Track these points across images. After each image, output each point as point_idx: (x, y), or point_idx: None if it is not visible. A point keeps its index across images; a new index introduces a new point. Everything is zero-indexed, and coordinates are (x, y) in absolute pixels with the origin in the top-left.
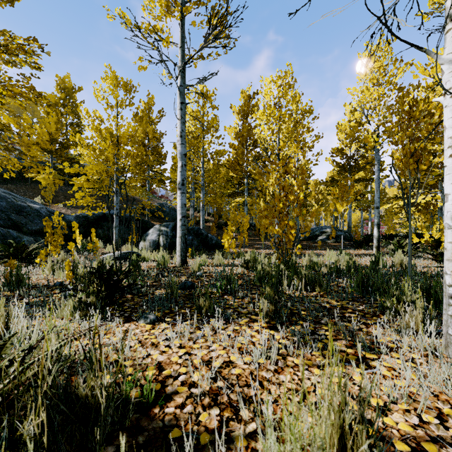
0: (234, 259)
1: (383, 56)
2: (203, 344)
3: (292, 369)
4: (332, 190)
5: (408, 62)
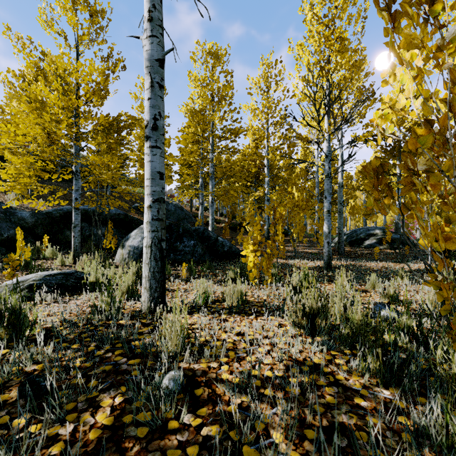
0: (263, 284)
1: None
2: None
3: None
4: None
5: None
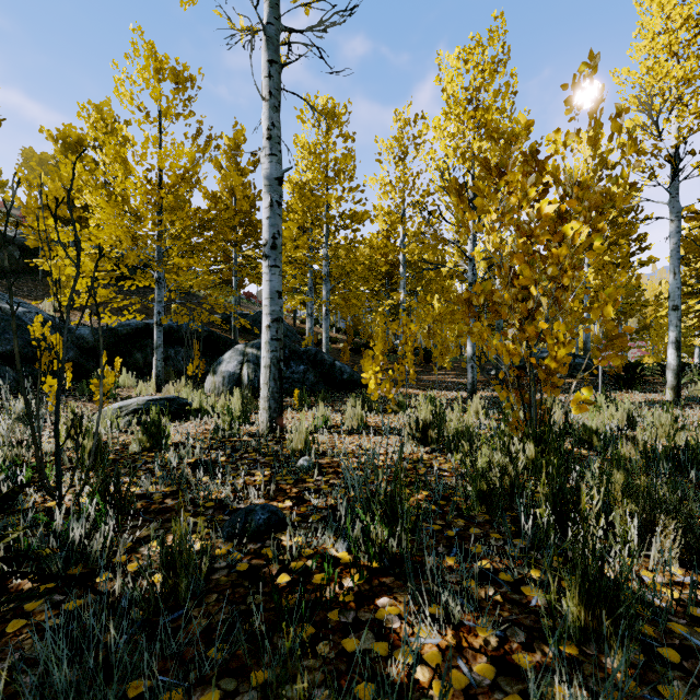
0: (388, 413)
1: None
2: None
3: None
4: (580, 274)
5: None
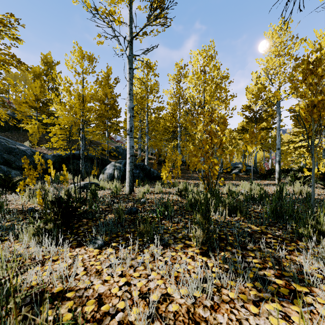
0: (170, 188)
1: (283, 33)
2: (142, 272)
3: (228, 306)
4: (244, 135)
5: (303, 38)
